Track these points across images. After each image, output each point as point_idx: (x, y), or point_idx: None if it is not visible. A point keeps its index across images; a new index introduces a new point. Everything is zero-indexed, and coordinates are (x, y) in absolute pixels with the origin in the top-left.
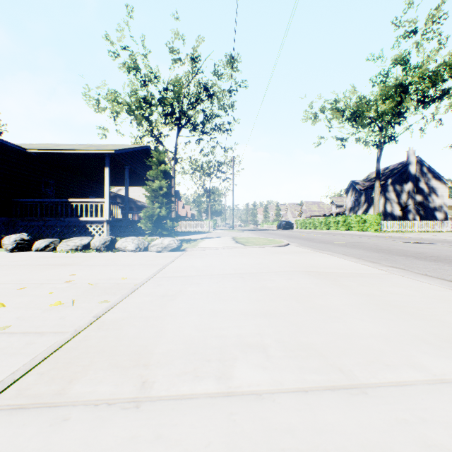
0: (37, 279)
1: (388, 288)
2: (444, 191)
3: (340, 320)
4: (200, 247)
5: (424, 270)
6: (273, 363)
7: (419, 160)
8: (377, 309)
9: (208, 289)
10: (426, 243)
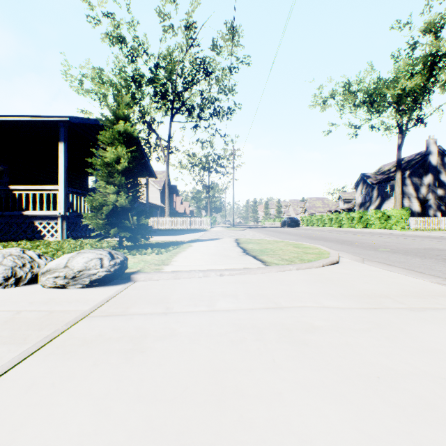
0: None
1: None
2: None
3: None
4: (168, 270)
5: None
6: None
7: (440, 150)
8: None
9: None
10: None
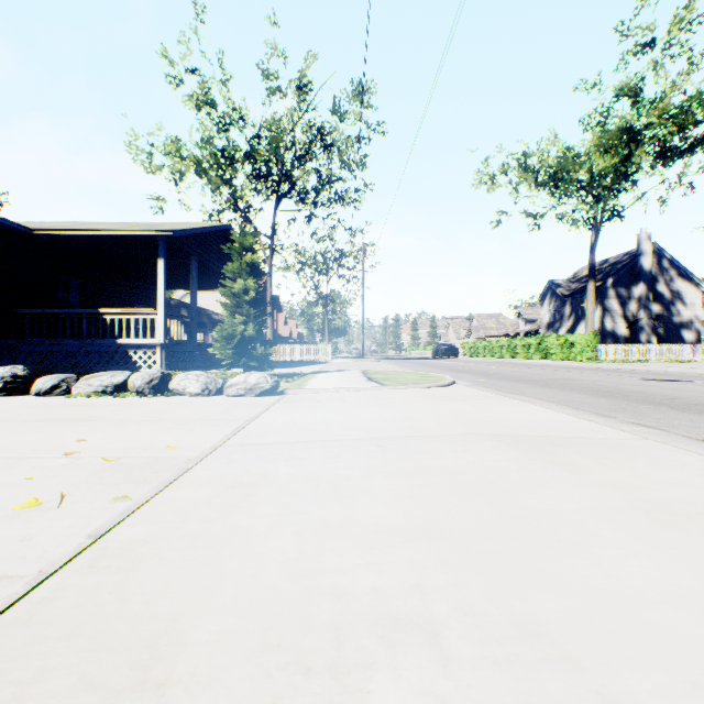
0: (17, 448)
1: (651, 470)
2: (696, 297)
3: (583, 550)
4: (309, 388)
5: (697, 430)
6: (459, 684)
7: (656, 249)
8: (652, 523)
9: (318, 471)
10: (678, 380)
